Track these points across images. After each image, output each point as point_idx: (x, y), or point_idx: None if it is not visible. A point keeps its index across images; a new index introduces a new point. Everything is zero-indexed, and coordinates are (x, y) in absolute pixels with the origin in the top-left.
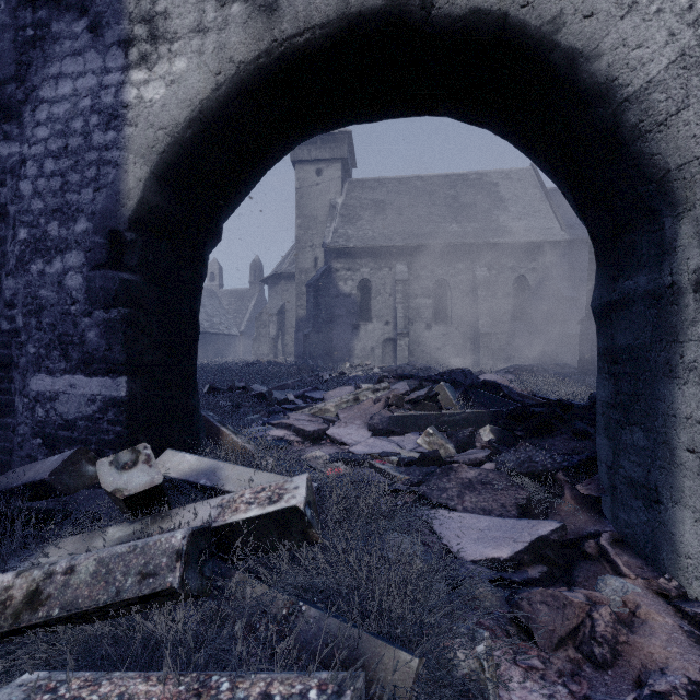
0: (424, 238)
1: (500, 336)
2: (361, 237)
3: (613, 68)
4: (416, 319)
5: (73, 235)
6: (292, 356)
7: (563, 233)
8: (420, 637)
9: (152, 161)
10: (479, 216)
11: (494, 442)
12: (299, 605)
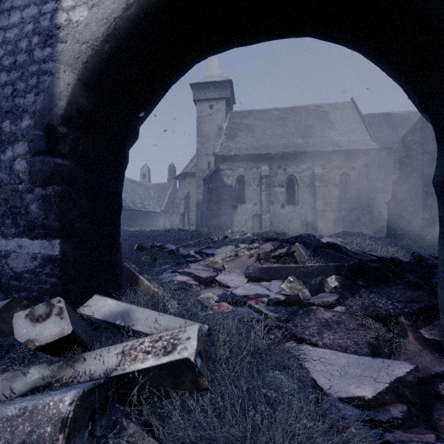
0: (280, 148)
1: (330, 212)
2: (238, 148)
3: None
4: (274, 202)
5: (20, 130)
6: (194, 225)
7: (374, 143)
8: None
9: (78, 69)
10: (316, 133)
11: (339, 288)
12: None
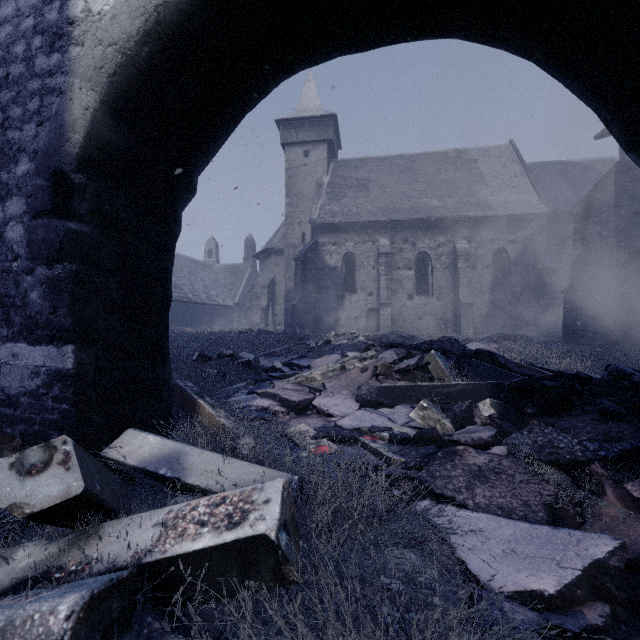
0: (406, 213)
1: (480, 306)
2: (346, 213)
3: None
4: (398, 290)
5: (14, 179)
6: (282, 325)
7: (543, 206)
8: None
9: (101, 85)
10: (459, 191)
11: (496, 418)
12: None
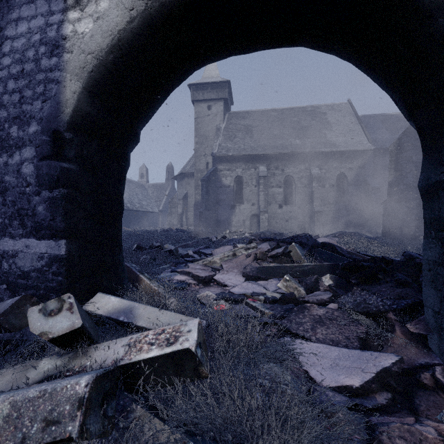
0: (278, 149)
1: (327, 212)
2: (236, 149)
3: None
4: (272, 202)
5: (27, 135)
6: (192, 225)
7: (370, 144)
8: None
9: (83, 78)
10: (314, 134)
11: (333, 286)
12: None
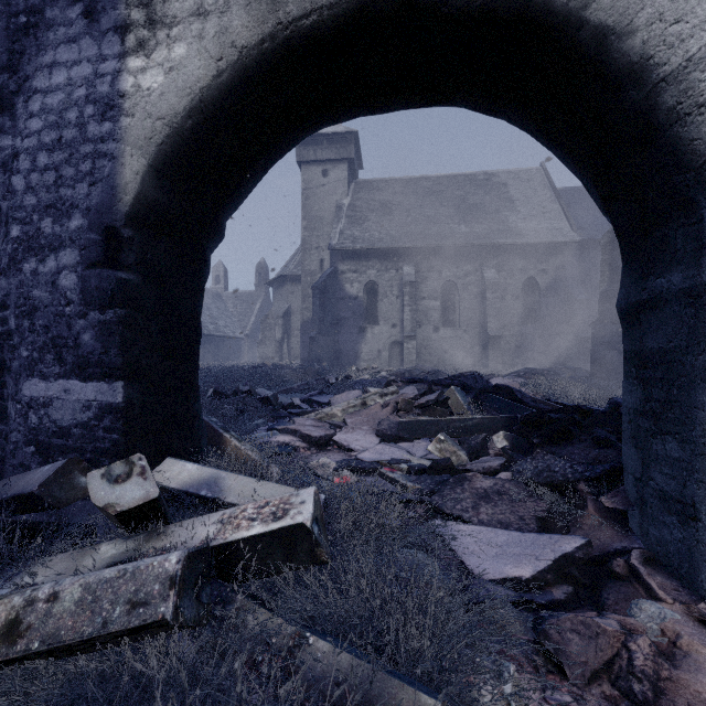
0: (432, 240)
1: (509, 339)
2: (368, 239)
3: (648, 45)
4: (423, 322)
5: (68, 232)
6: (298, 359)
7: (574, 234)
8: (439, 670)
9: (150, 153)
10: (488, 216)
11: (509, 449)
12: (306, 639)
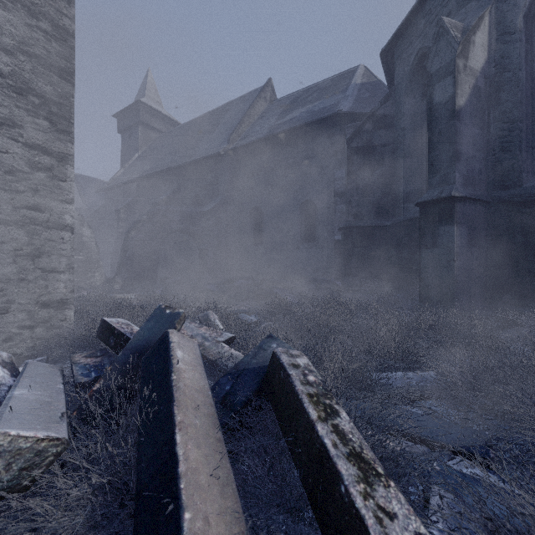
0: None
1: None
2: None
3: None
4: None
5: None
6: None
7: (84, 204)
8: None
9: None
10: None
11: None
12: None
